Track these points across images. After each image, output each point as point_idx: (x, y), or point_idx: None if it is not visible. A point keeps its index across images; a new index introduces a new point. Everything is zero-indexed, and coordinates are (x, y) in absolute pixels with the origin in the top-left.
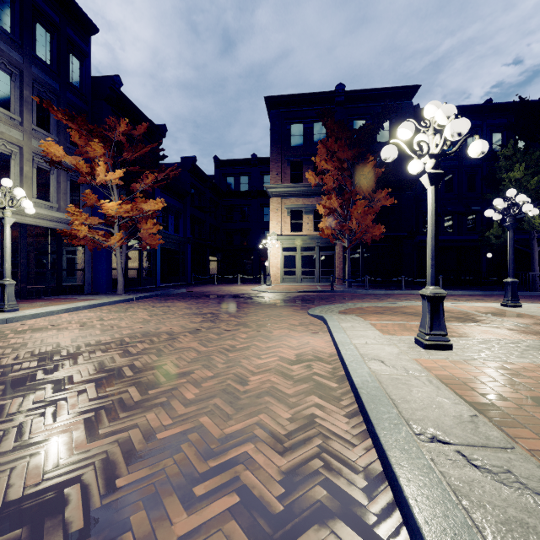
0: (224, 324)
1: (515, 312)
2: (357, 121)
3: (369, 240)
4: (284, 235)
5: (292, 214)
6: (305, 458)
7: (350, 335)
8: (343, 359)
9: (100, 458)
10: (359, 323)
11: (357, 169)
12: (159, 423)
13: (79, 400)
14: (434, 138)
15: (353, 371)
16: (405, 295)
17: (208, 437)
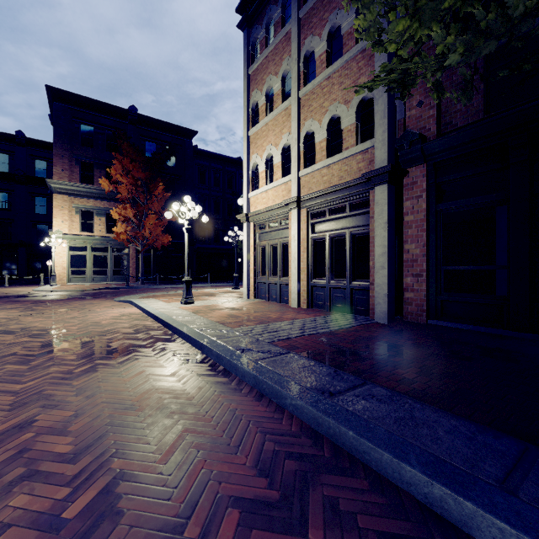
0: (48, 311)
1: (235, 291)
2: (149, 143)
3: (159, 246)
4: (72, 235)
5: (81, 214)
6: (139, 328)
7: (149, 304)
8: (147, 310)
9: (59, 339)
10: (154, 300)
11: (149, 187)
12: (71, 333)
13: (7, 337)
14: (188, 212)
15: (152, 312)
16: None
17: (99, 331)
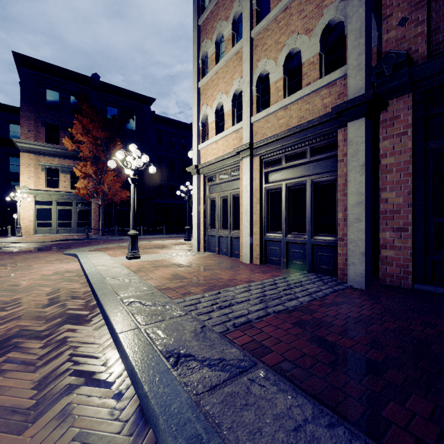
0: None
1: (186, 243)
2: (111, 108)
3: (118, 200)
4: (38, 190)
5: (47, 171)
6: (59, 295)
7: (92, 259)
8: (84, 268)
9: None
10: (100, 254)
11: (109, 146)
12: None
13: None
14: (133, 162)
15: (87, 270)
16: (142, 239)
17: (4, 301)
